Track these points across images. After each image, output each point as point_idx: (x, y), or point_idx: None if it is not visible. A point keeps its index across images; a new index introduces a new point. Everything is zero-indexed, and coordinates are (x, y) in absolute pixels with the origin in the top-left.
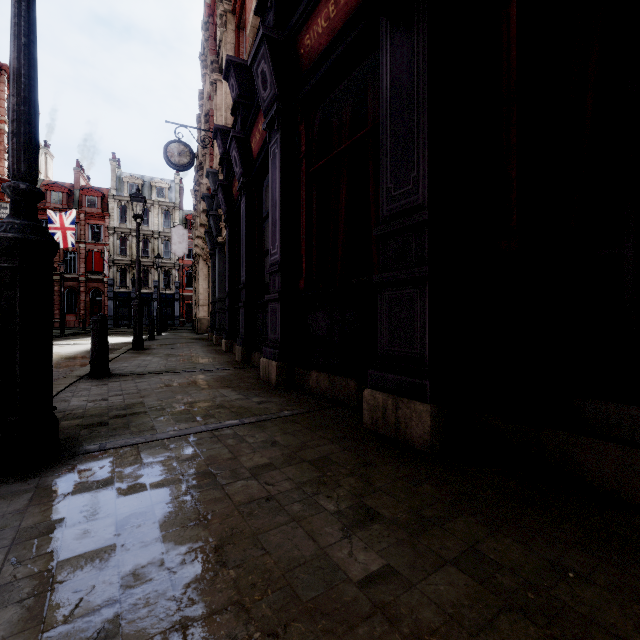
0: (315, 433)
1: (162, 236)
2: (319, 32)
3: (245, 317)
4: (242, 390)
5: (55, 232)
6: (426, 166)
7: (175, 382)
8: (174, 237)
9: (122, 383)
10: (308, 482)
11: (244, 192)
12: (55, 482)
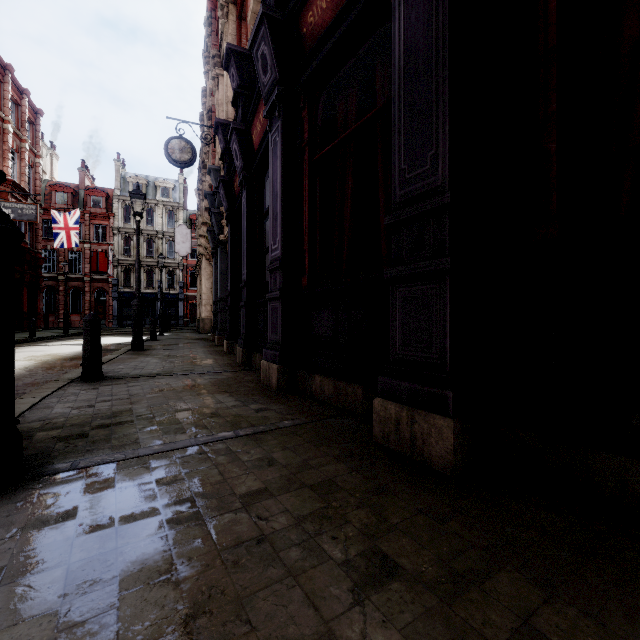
0: (318, 449)
1: (166, 236)
2: (323, 7)
3: (246, 317)
4: (240, 395)
5: (59, 232)
6: (447, 141)
7: (170, 386)
8: (177, 236)
9: (114, 387)
10: (309, 516)
11: (245, 186)
12: (8, 513)
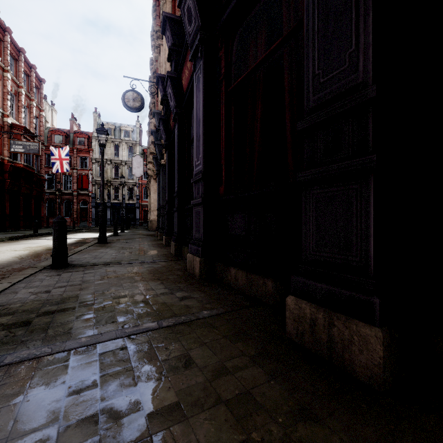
0: (234, 345)
1: (127, 164)
2: None
3: (178, 219)
4: (169, 283)
5: (55, 161)
6: (370, 34)
7: (116, 273)
8: (134, 163)
9: (73, 274)
10: None
11: (177, 120)
12: None
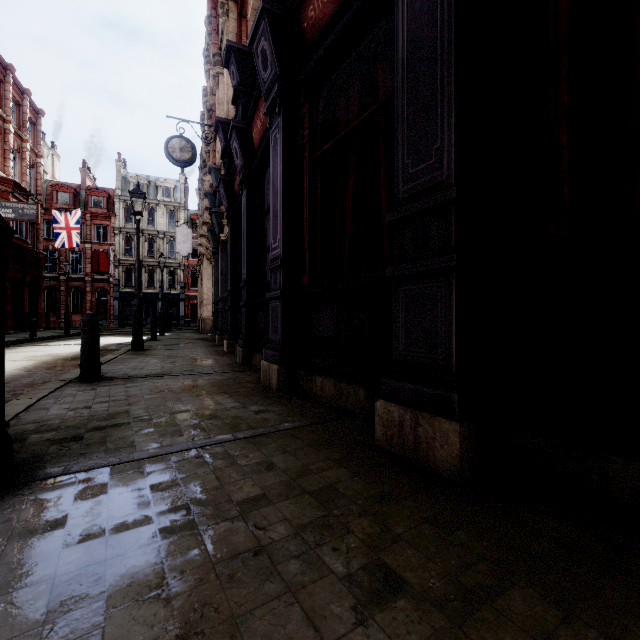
0: (319, 452)
1: (167, 236)
2: (324, 1)
3: (246, 317)
4: (240, 397)
5: (60, 232)
6: (452, 134)
7: (169, 387)
8: (178, 236)
9: (112, 388)
10: (309, 525)
11: (245, 185)
12: None
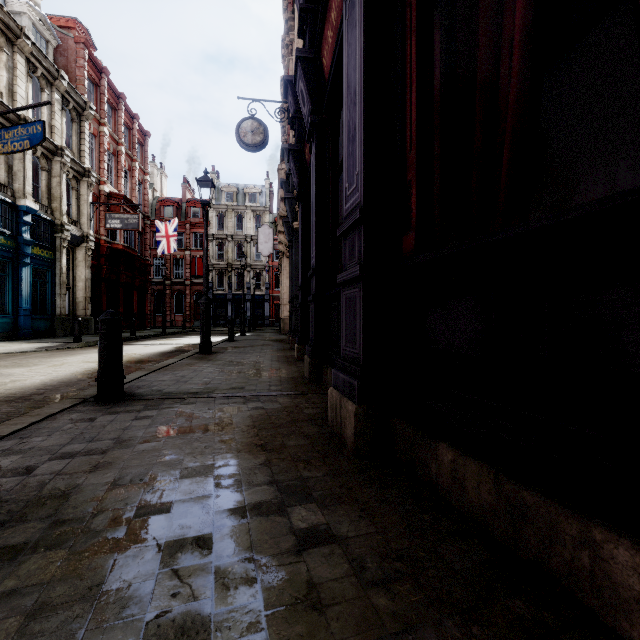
0: None
1: (254, 240)
2: None
3: (315, 316)
4: (283, 464)
5: (161, 240)
6: None
7: (188, 423)
8: (260, 237)
9: (115, 418)
10: None
11: (313, 137)
12: None
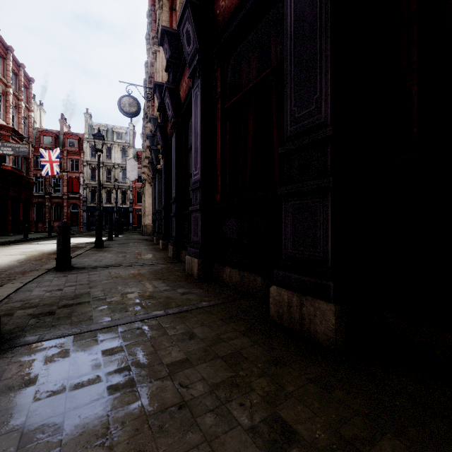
0: (228, 325)
1: (120, 167)
2: None
3: (175, 224)
4: (170, 282)
5: (45, 164)
6: (329, 87)
7: (119, 274)
8: (128, 167)
9: (78, 275)
10: (221, 384)
11: (175, 129)
12: None
